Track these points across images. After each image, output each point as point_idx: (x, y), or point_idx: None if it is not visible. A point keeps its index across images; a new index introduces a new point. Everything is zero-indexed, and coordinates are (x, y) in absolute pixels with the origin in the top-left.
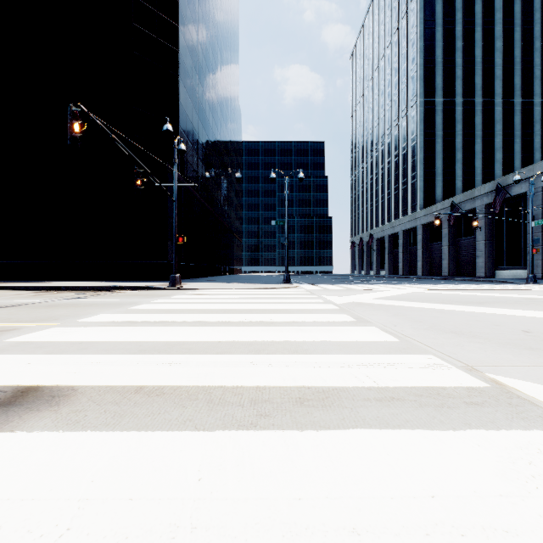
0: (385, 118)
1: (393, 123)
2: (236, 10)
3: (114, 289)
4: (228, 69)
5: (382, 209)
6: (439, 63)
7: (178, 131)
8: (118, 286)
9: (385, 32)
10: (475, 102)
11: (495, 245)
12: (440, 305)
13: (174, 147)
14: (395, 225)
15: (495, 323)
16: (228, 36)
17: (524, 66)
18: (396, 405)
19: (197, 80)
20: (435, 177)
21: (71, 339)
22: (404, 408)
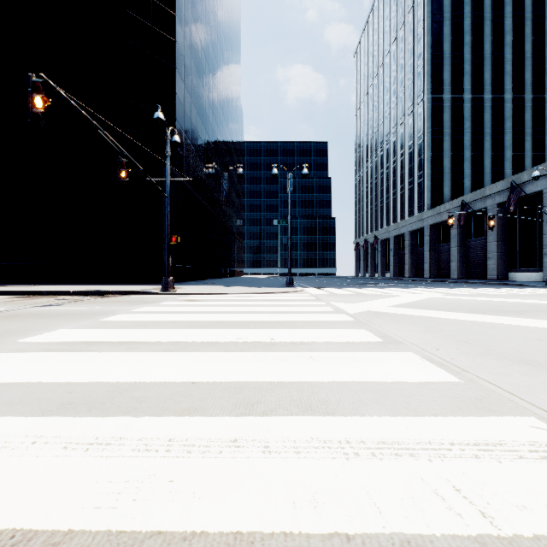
0: (390, 116)
1: (398, 121)
2: (237, 6)
3: (101, 294)
4: (229, 66)
5: (387, 209)
6: (447, 58)
7: (175, 126)
8: (104, 290)
9: (390, 28)
10: (484, 98)
11: (507, 246)
12: (476, 316)
13: (166, 138)
14: (401, 226)
15: None
16: (229, 32)
17: (535, 61)
18: None
19: (195, 73)
20: (443, 176)
21: None
22: None
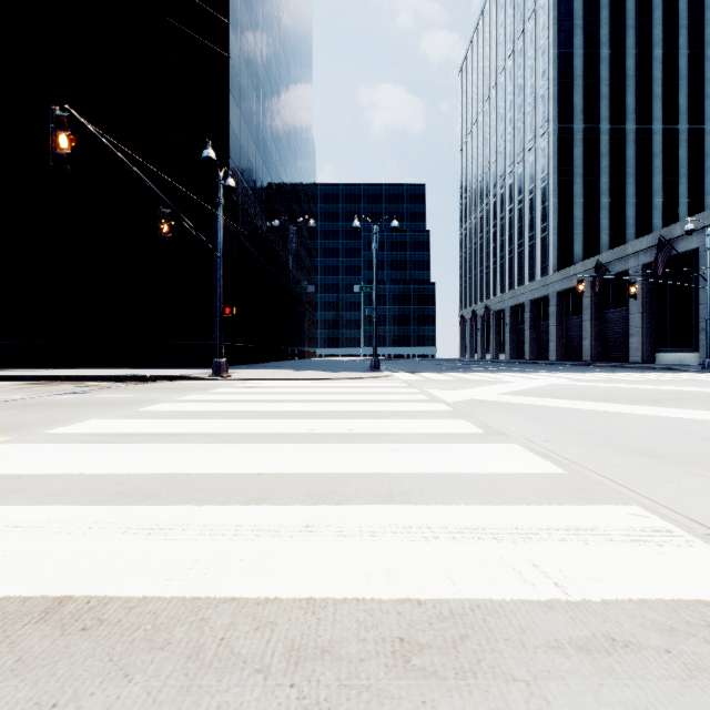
0: (506, 151)
1: (516, 158)
2: (308, 9)
3: (135, 380)
4: (297, 87)
5: (501, 272)
6: (579, 77)
7: (228, 165)
8: (140, 375)
9: (506, 38)
10: (626, 129)
11: (655, 320)
12: (602, 405)
13: (218, 182)
14: (520, 293)
15: (703, 436)
16: (297, 43)
17: (692, 81)
18: (630, 668)
19: (254, 97)
20: (573, 230)
21: (7, 470)
22: (654, 682)
